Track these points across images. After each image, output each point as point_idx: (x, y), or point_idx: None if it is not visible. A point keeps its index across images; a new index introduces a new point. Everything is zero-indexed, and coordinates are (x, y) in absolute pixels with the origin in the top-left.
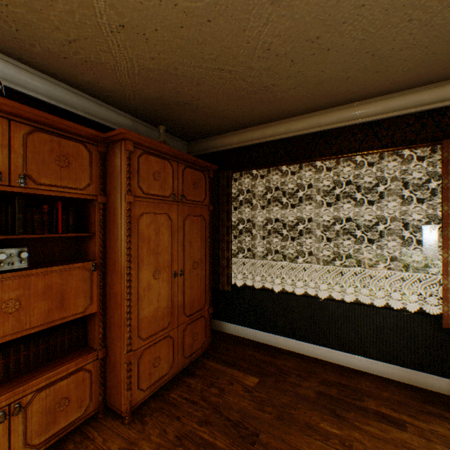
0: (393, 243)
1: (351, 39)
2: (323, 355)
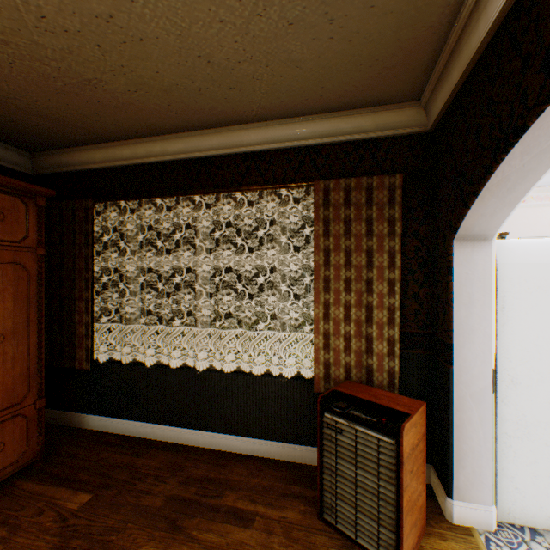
0: (278, 298)
1: (162, 30)
2: (206, 441)
